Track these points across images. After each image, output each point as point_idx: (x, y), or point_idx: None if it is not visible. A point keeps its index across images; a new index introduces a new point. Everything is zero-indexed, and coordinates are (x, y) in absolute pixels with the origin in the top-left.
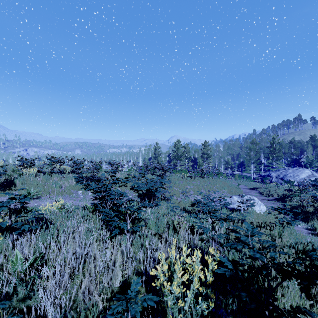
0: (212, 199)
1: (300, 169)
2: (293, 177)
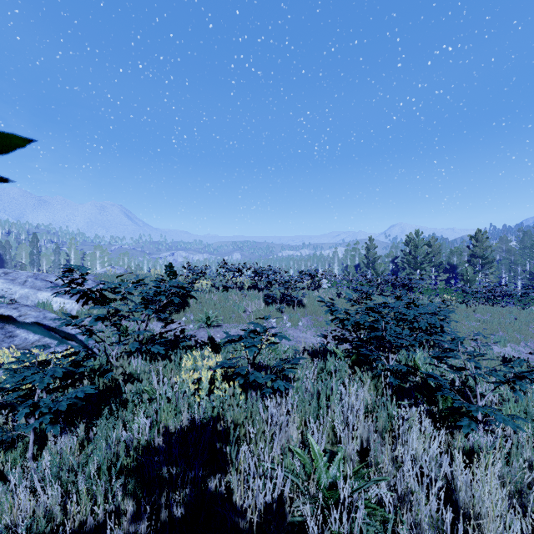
0: None
1: None
2: None
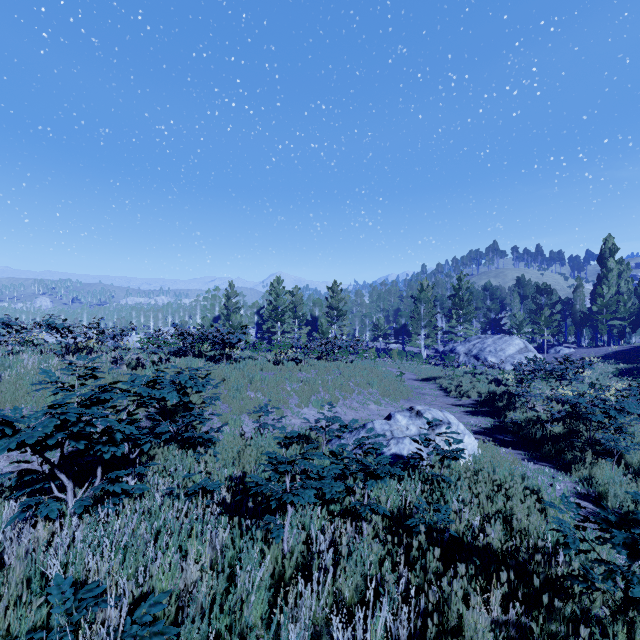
0: (337, 449)
1: (506, 337)
2: (496, 352)
